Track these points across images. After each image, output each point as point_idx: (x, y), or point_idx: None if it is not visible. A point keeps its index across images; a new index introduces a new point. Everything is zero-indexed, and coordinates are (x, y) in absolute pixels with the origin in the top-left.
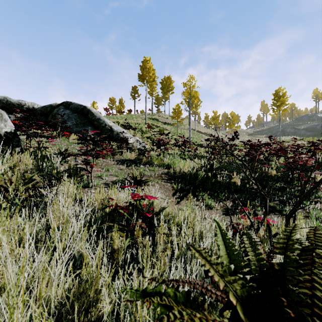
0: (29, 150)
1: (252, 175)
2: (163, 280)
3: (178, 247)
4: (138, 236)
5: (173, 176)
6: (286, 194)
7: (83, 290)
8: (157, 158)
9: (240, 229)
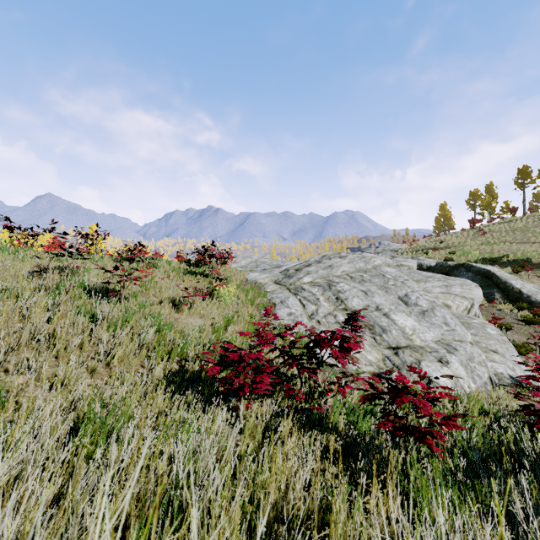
0: None
1: None
2: None
3: None
4: None
5: None
6: None
7: None
8: None
9: None
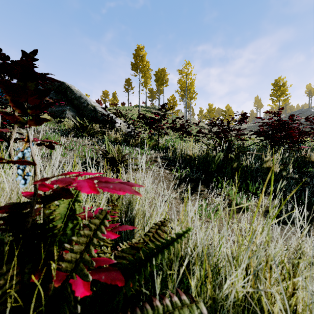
0: None
1: None
2: None
3: None
4: None
5: (172, 161)
6: None
7: None
8: (150, 140)
9: None
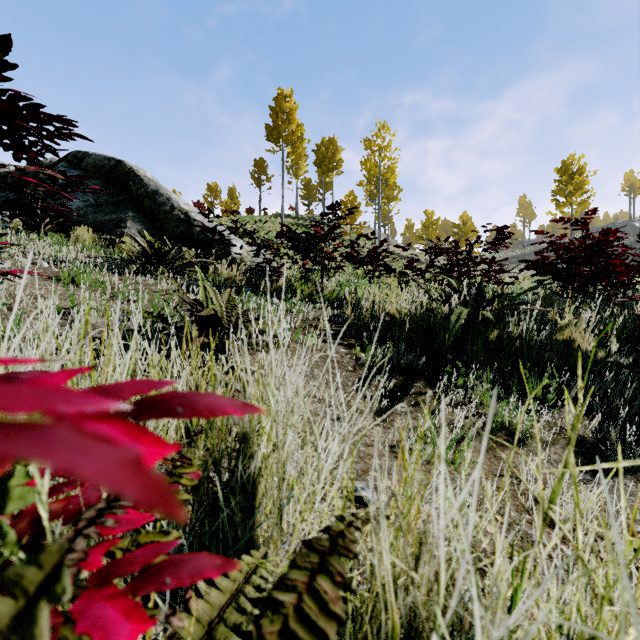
0: None
1: None
2: None
3: None
4: None
5: (352, 326)
6: None
7: None
8: (304, 282)
9: None
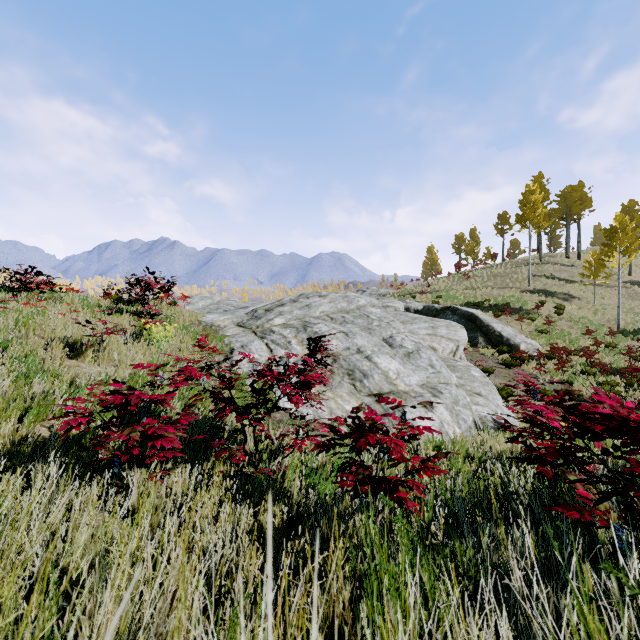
0: None
1: None
2: None
3: None
4: None
5: None
6: None
7: None
8: (556, 373)
9: None
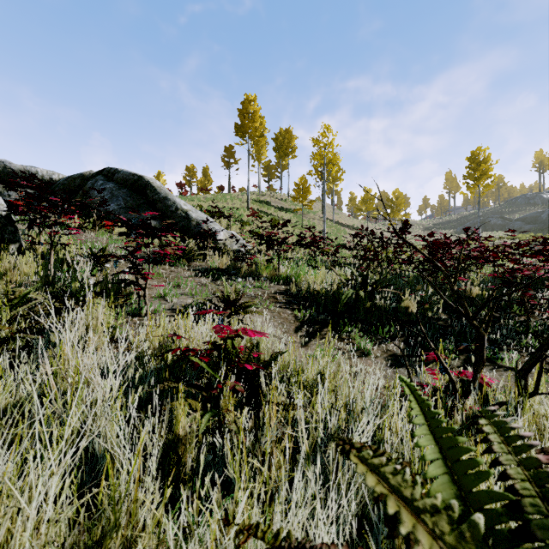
0: (37, 249)
1: (455, 289)
2: (277, 536)
3: (308, 430)
4: (227, 409)
5: (296, 297)
6: (499, 329)
7: (102, 530)
8: (268, 266)
9: (427, 395)
